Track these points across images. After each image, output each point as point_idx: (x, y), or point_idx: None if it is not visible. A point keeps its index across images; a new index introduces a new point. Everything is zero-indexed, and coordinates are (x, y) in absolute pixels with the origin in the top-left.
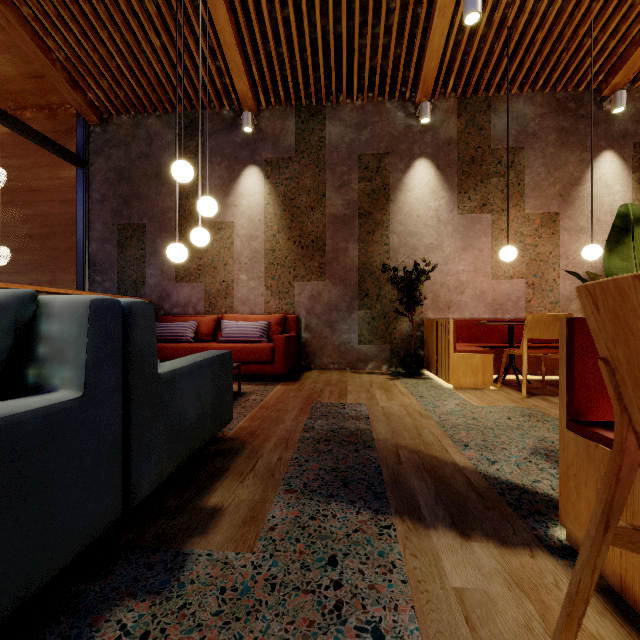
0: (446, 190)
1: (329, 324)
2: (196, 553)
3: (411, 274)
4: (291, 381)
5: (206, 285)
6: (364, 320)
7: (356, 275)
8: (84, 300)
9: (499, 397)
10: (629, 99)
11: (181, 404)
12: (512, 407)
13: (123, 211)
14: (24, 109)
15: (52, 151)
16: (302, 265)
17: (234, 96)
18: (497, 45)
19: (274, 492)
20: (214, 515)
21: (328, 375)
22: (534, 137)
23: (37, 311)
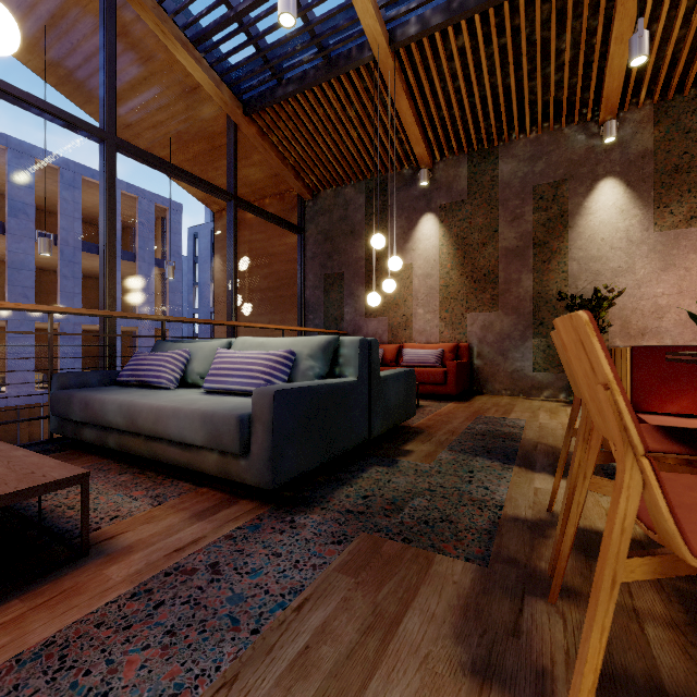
0: (639, 207)
1: (501, 352)
2: (402, 460)
3: (590, 301)
4: (462, 401)
5: (389, 319)
6: (538, 348)
7: (530, 304)
8: (357, 339)
9: None
10: None
11: (389, 395)
12: None
13: (327, 264)
14: (265, 198)
15: (284, 227)
16: (474, 298)
17: (412, 157)
18: None
19: (442, 450)
20: (409, 452)
21: (498, 399)
22: None
23: (338, 344)
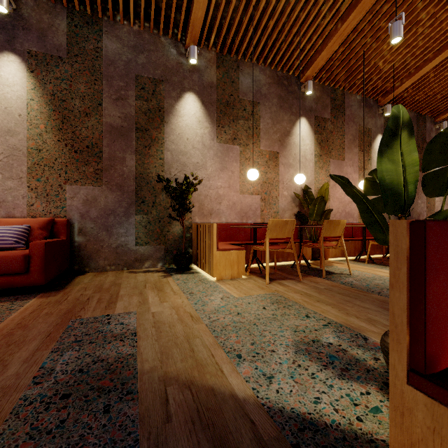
0: (209, 122)
1: (106, 228)
2: None
3: (182, 185)
4: (54, 290)
5: None
6: (141, 224)
7: (133, 183)
8: None
9: (251, 285)
10: (313, 88)
11: None
12: (263, 295)
13: None
14: None
15: None
16: (75, 169)
17: None
18: (245, 18)
19: None
20: None
21: (102, 278)
22: (265, 97)
23: None
